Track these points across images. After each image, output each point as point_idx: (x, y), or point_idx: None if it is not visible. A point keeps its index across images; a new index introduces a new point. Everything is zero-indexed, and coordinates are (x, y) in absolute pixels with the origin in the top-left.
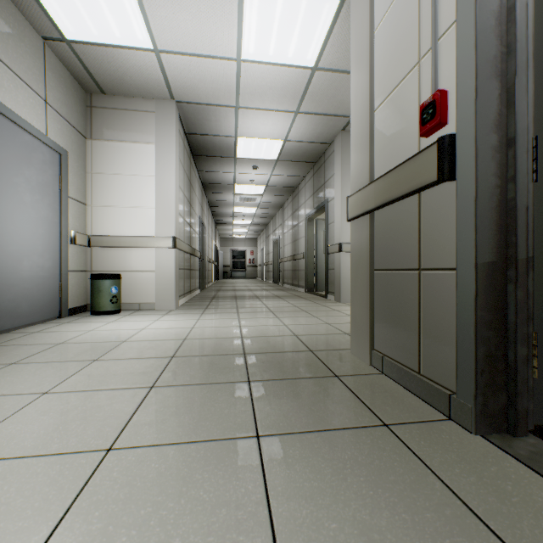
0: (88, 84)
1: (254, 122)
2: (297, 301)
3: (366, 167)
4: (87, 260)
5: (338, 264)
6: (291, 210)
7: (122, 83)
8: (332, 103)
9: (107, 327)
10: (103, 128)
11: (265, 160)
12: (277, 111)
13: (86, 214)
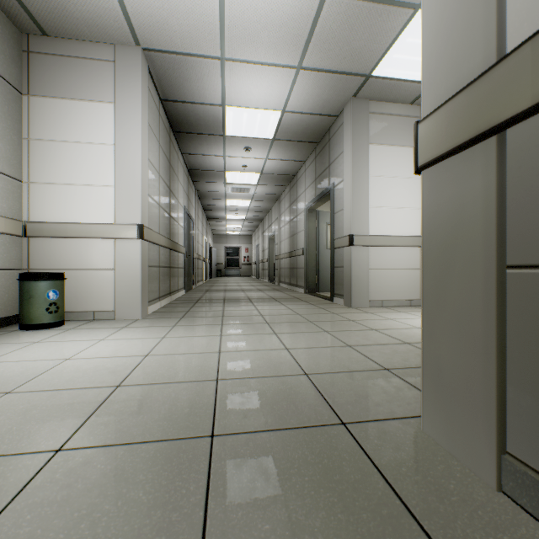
0: (20, 17)
1: (246, 83)
2: (298, 306)
3: (480, 33)
4: (23, 255)
5: (349, 260)
6: (288, 202)
7: (66, 16)
8: (344, 54)
9: (16, 354)
10: (44, 81)
11: (260, 139)
12: (274, 66)
13: (20, 193)
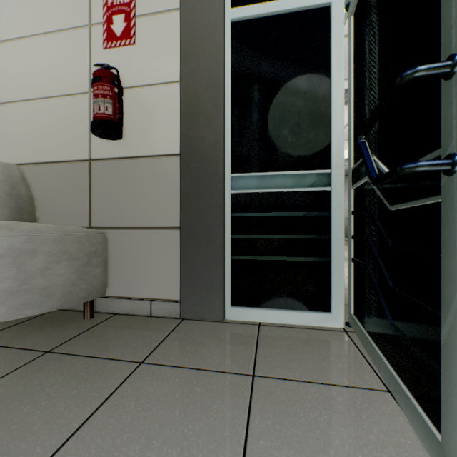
0: None
1: None
2: None
3: None
4: None
5: None
6: None
7: None
8: None
9: None
10: None
11: None
12: None
13: None
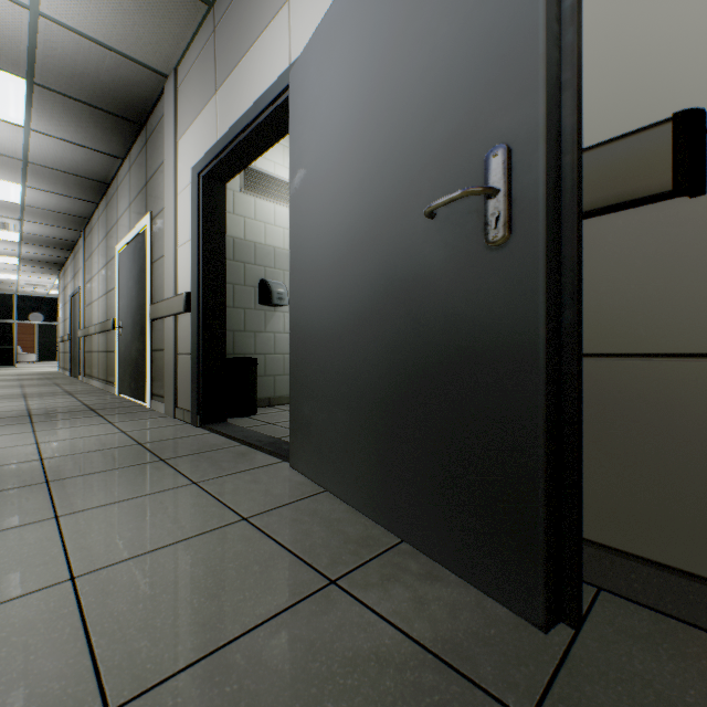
0: None
1: (6, 266)
2: None
3: None
4: None
5: None
6: None
7: None
8: None
9: None
10: None
11: None
12: None
13: None
